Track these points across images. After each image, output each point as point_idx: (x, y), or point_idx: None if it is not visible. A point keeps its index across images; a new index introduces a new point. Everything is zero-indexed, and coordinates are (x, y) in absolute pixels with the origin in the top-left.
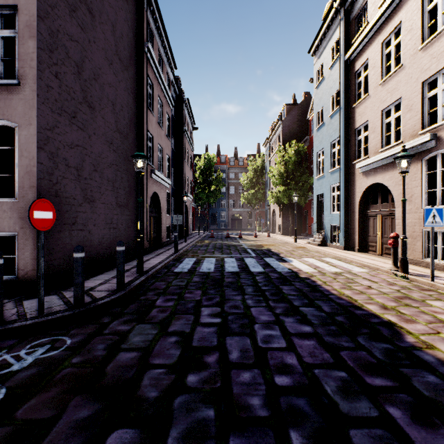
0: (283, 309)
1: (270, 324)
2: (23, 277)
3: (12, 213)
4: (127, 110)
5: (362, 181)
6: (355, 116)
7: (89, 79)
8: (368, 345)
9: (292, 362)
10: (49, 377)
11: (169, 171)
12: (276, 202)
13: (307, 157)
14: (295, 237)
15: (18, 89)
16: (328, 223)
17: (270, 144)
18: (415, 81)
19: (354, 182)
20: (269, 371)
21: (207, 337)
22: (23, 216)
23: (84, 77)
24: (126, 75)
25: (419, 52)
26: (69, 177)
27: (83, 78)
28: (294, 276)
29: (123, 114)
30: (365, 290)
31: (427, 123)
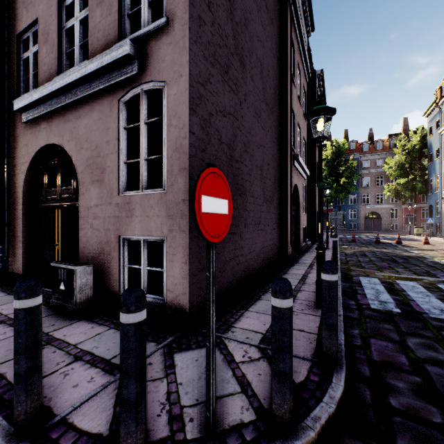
0: None
1: None
2: (171, 303)
3: (159, 209)
4: (272, 77)
5: None
6: None
7: (240, 24)
8: None
9: None
10: None
11: (305, 159)
12: None
13: None
14: None
15: (166, 31)
16: None
17: (440, 109)
18: None
19: None
20: None
21: None
22: (171, 214)
23: (236, 19)
24: (271, 30)
25: None
26: (221, 158)
27: (234, 20)
28: None
29: (269, 81)
30: None
31: None
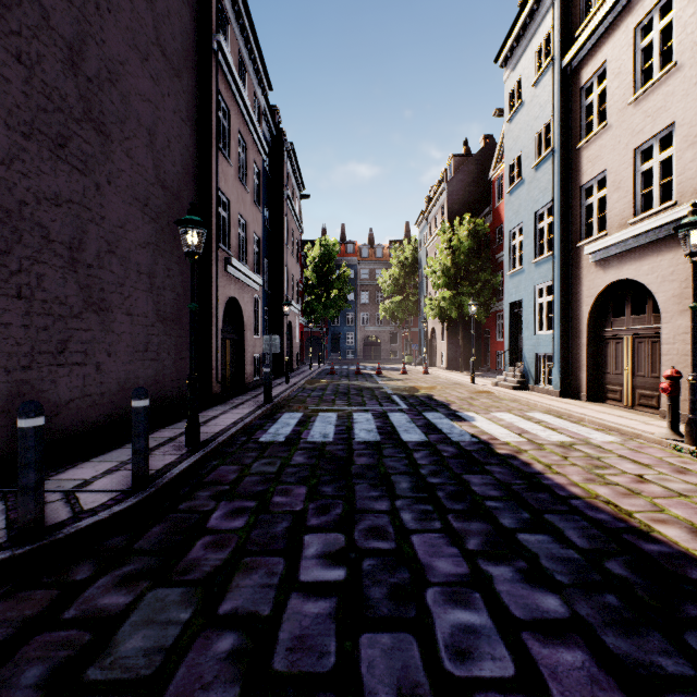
0: (482, 540)
1: (460, 587)
2: None
3: None
4: (180, 149)
5: (595, 277)
6: (581, 164)
7: (98, 78)
8: None
9: None
10: None
11: (259, 262)
12: (438, 315)
13: (489, 242)
14: (472, 374)
15: None
16: (531, 350)
17: (427, 222)
18: None
19: (580, 278)
20: None
21: (311, 636)
22: None
23: (87, 72)
24: (177, 86)
25: None
26: (51, 262)
27: (84, 75)
28: (486, 451)
29: (172, 155)
30: (636, 485)
31: None
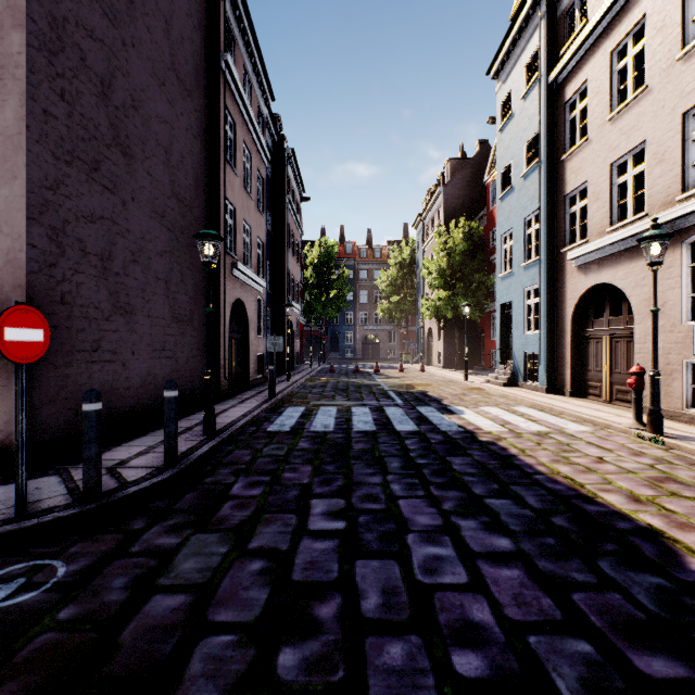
0: (456, 503)
1: (434, 533)
2: (1, 444)
3: None
4: (192, 163)
5: (577, 280)
6: (565, 175)
7: (124, 107)
8: (621, 578)
9: (483, 618)
10: (5, 654)
11: (262, 265)
12: (434, 315)
13: (484, 244)
14: (465, 372)
15: None
16: (520, 349)
17: (424, 224)
18: (671, 112)
19: (564, 282)
20: (440, 640)
21: (319, 561)
22: None
23: (115, 102)
24: (189, 105)
25: (677, 64)
26: (87, 272)
27: (113, 105)
28: (469, 439)
29: (185, 170)
30: (594, 465)
31: (691, 181)
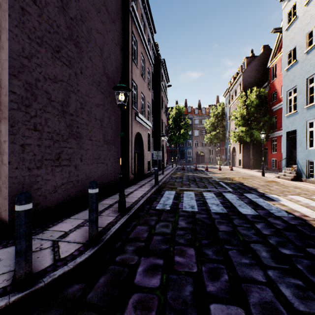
0: None
1: None
2: None
3: None
4: (115, 59)
5: None
6: None
7: (76, 19)
8: None
9: None
10: None
11: (150, 116)
12: (238, 140)
13: (267, 101)
14: (262, 171)
15: None
16: (303, 158)
17: (230, 94)
18: None
19: None
20: None
21: None
22: None
23: (70, 15)
24: (113, 27)
25: None
26: (52, 112)
27: (69, 16)
28: (307, 226)
29: (111, 61)
30: None
31: None
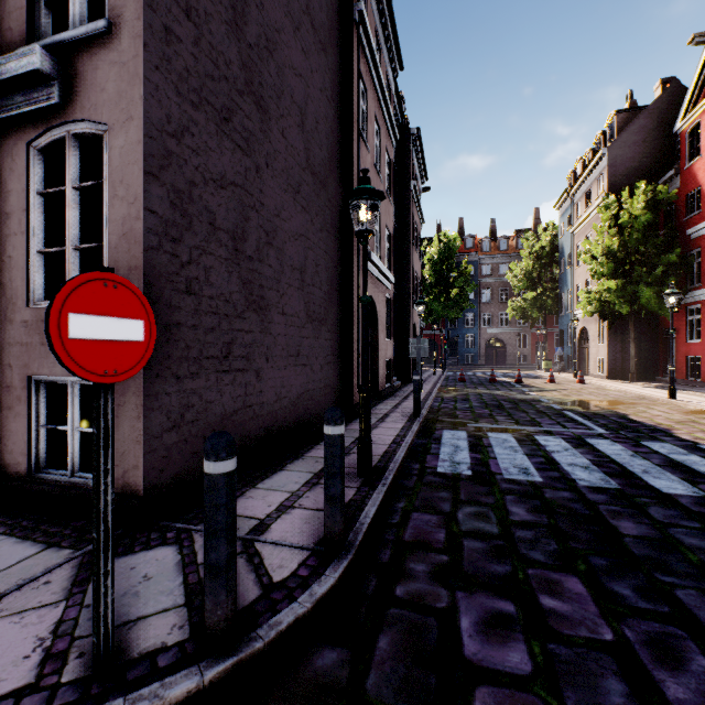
0: None
1: None
2: (116, 484)
3: None
4: (326, 132)
5: None
6: None
7: (257, 46)
8: None
9: None
10: None
11: (390, 258)
12: (597, 312)
13: (673, 215)
14: (670, 387)
15: (107, 41)
16: None
17: (572, 201)
18: None
19: None
20: None
21: None
22: None
23: (248, 38)
24: (323, 61)
25: None
26: (217, 253)
27: (245, 40)
28: None
29: (319, 138)
30: None
31: None
